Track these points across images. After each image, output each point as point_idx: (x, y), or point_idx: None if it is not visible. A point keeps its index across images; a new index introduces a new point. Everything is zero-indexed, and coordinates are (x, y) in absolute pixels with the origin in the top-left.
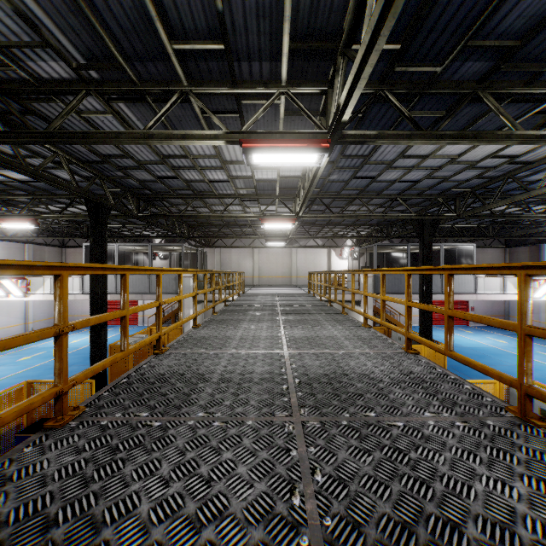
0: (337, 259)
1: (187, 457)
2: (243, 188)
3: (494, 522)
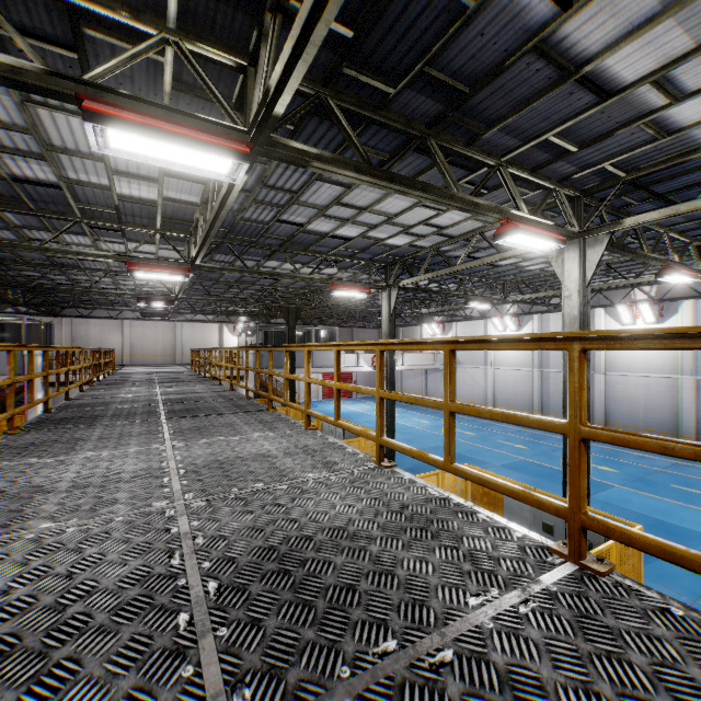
0: (230, 336)
1: (118, 410)
2: (117, 267)
3: (209, 407)
